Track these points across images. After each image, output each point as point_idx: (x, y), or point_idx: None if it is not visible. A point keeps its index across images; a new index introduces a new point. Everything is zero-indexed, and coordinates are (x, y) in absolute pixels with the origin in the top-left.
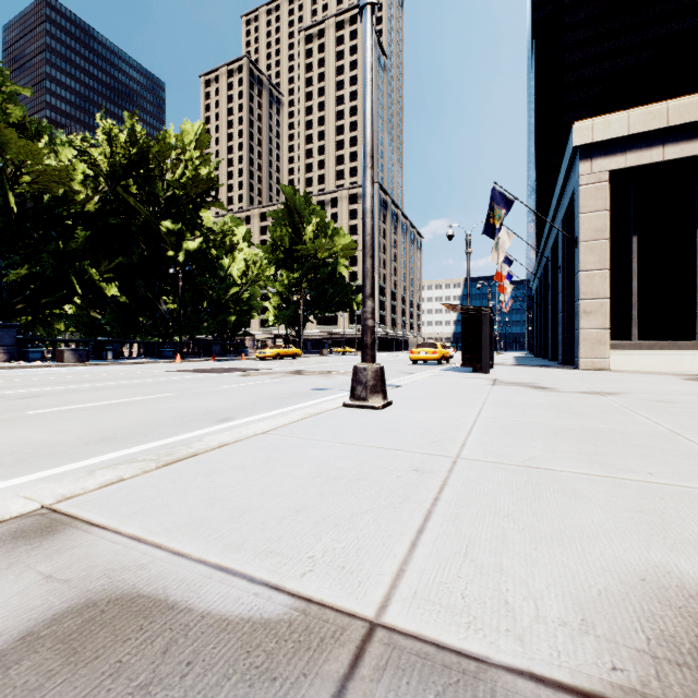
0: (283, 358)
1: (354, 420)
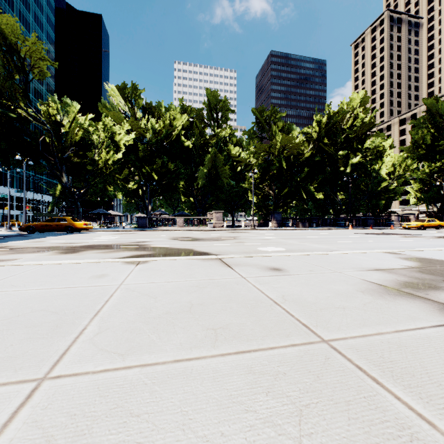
0: (425, 228)
1: None
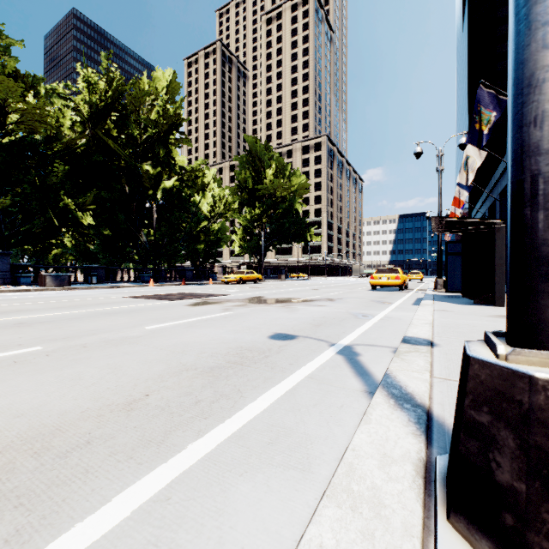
0: (245, 282)
1: None
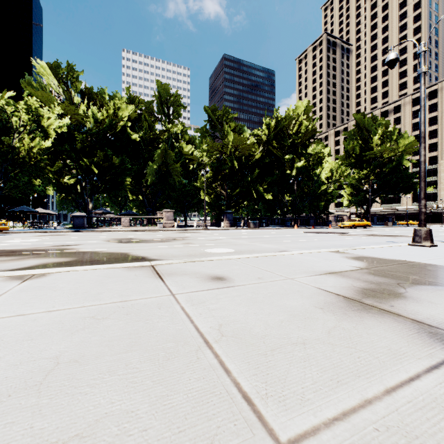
0: (356, 227)
1: (414, 248)
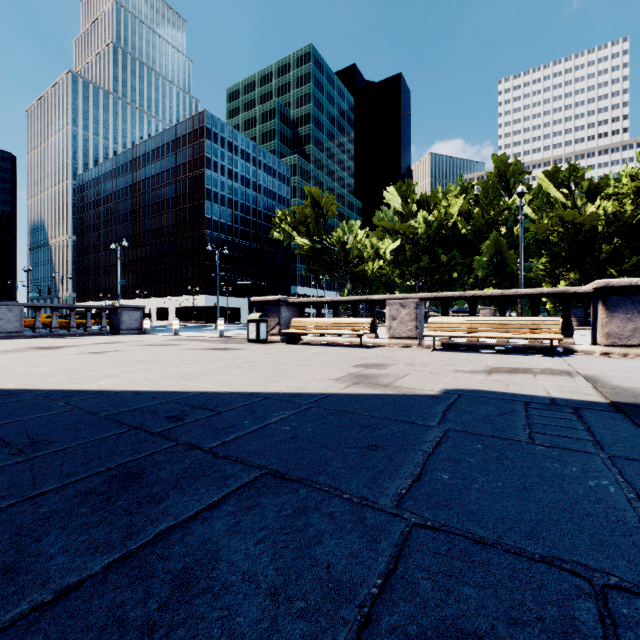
0: None
1: None
